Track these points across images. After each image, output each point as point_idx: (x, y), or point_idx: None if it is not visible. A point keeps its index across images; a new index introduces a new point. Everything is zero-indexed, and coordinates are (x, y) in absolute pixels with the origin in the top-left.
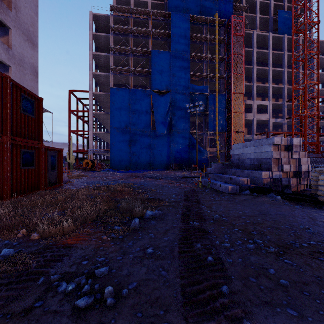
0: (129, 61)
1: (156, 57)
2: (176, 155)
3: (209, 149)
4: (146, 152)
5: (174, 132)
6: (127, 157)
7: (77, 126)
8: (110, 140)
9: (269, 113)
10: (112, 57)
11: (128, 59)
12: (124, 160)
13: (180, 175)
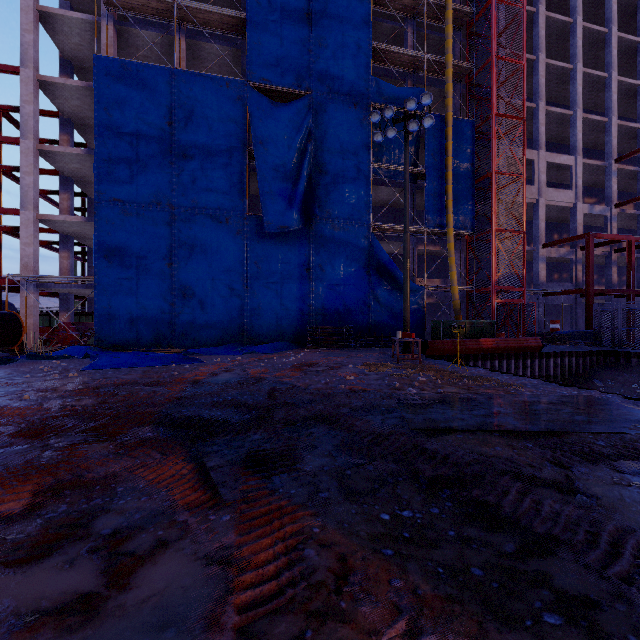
0: None
1: None
2: (328, 298)
3: (422, 282)
4: (229, 287)
5: (323, 227)
6: (162, 303)
7: None
8: (97, 243)
9: (574, 187)
10: None
11: None
12: (149, 314)
13: (379, 397)
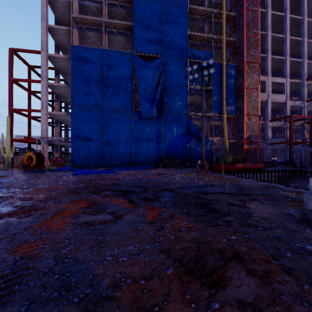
0: (102, 11)
1: (141, 7)
2: (169, 146)
3: (212, 138)
4: (126, 141)
5: (167, 114)
6: (98, 148)
7: (28, 105)
8: (72, 123)
9: (285, 93)
10: (76, 5)
11: (101, 12)
12: (93, 153)
13: (188, 184)
